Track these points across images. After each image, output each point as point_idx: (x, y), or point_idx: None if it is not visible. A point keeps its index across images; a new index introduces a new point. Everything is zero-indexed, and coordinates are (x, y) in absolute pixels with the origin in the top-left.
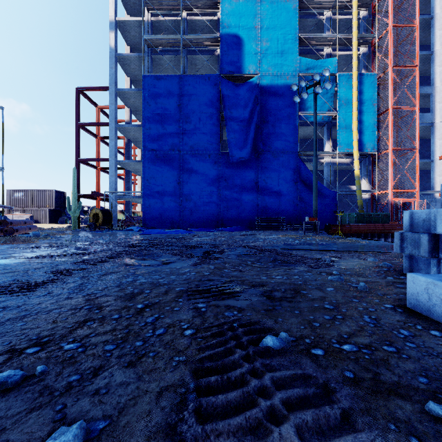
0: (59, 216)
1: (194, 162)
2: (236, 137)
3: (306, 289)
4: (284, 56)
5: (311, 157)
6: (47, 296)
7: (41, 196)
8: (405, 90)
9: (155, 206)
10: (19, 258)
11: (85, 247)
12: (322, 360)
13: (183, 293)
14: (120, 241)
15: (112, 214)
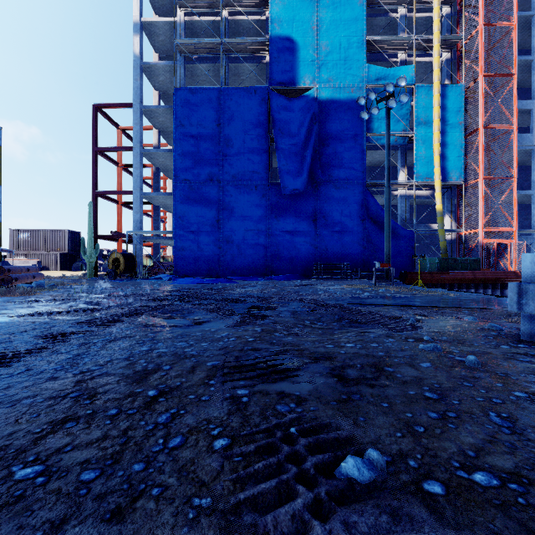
0: (72, 262)
1: (237, 195)
2: (289, 164)
3: (392, 365)
4: (349, 64)
5: (381, 188)
6: (23, 375)
7: (51, 237)
8: (499, 105)
9: (189, 249)
10: (9, 316)
11: (98, 301)
12: (445, 507)
13: (216, 371)
14: (144, 293)
15: (136, 259)
